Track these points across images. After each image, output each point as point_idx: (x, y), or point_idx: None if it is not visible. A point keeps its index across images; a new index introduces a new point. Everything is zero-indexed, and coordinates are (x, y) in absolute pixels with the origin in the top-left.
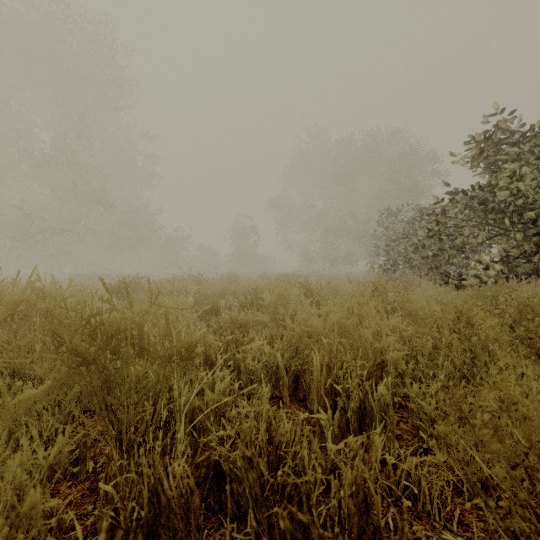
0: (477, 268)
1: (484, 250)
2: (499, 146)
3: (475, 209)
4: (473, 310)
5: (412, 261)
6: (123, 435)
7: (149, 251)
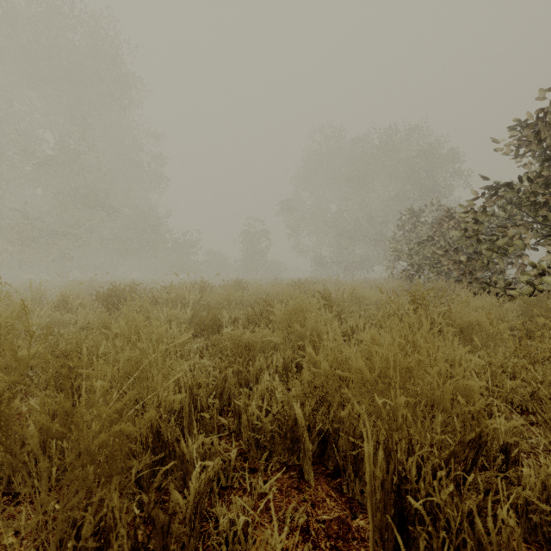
0: (530, 274)
1: (519, 253)
2: None
3: (519, 206)
4: None
5: (439, 266)
6: None
7: (156, 255)
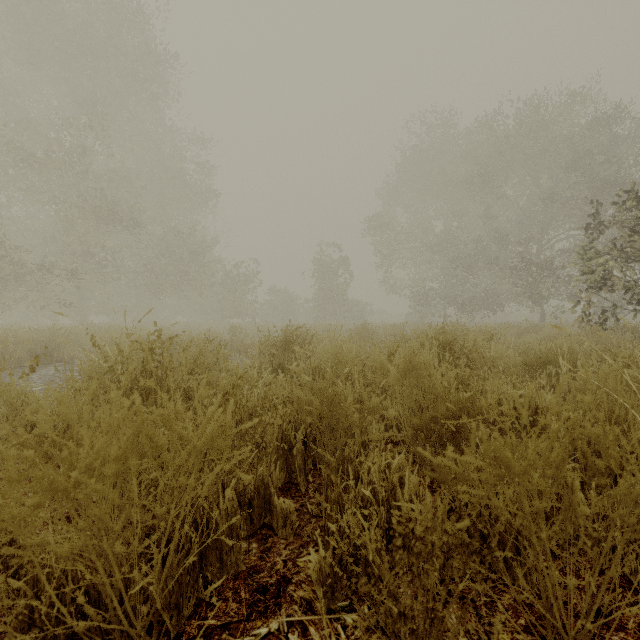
0: None
1: None
2: None
3: None
4: None
5: None
6: None
7: (200, 293)
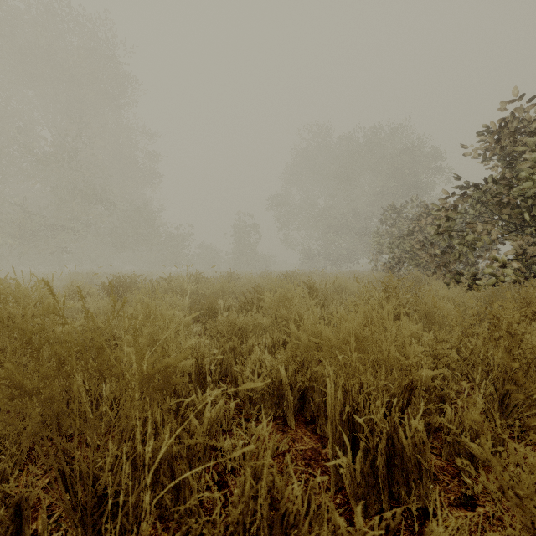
0: (492, 266)
1: (492, 247)
2: (515, 136)
3: (487, 204)
4: (515, 316)
5: (418, 259)
6: (78, 489)
7: (150, 249)
